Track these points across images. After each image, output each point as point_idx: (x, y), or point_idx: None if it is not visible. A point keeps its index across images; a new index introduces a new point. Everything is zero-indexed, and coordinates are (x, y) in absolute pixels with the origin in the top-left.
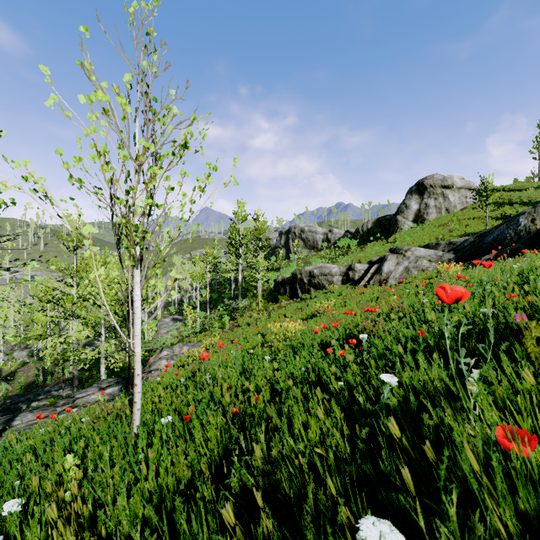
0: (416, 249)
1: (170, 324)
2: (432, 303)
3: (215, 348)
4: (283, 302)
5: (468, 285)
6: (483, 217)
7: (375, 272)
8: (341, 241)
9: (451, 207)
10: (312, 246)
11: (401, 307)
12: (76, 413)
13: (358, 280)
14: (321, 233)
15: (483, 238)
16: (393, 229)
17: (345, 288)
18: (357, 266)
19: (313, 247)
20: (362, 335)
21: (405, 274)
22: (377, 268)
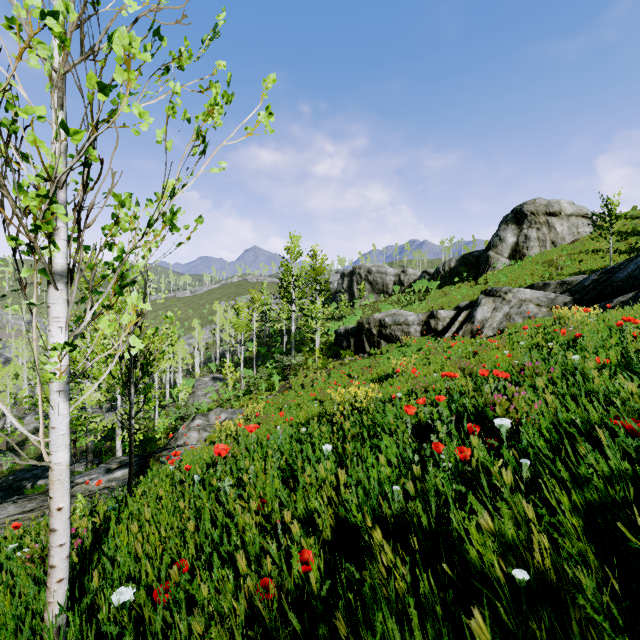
0: (519, 290)
1: (210, 384)
2: (594, 361)
3: (259, 417)
4: (347, 358)
5: (634, 334)
6: (601, 251)
7: (465, 320)
8: (417, 284)
9: (559, 239)
10: (381, 291)
11: (535, 367)
12: (44, 521)
13: (442, 331)
14: (393, 274)
15: (612, 275)
16: (484, 268)
17: (426, 341)
18: (440, 312)
19: (382, 292)
20: (501, 420)
21: (506, 322)
22: (467, 315)
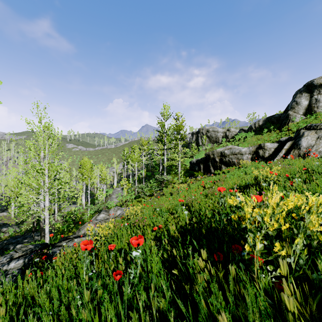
0: None
1: (120, 192)
2: None
3: (137, 217)
4: (199, 177)
5: None
6: None
7: (290, 147)
8: (237, 136)
9: None
10: (215, 141)
11: None
12: None
13: (268, 157)
14: (221, 132)
15: None
16: (285, 122)
17: (259, 163)
18: (267, 144)
19: (215, 142)
20: None
21: None
22: (292, 144)
